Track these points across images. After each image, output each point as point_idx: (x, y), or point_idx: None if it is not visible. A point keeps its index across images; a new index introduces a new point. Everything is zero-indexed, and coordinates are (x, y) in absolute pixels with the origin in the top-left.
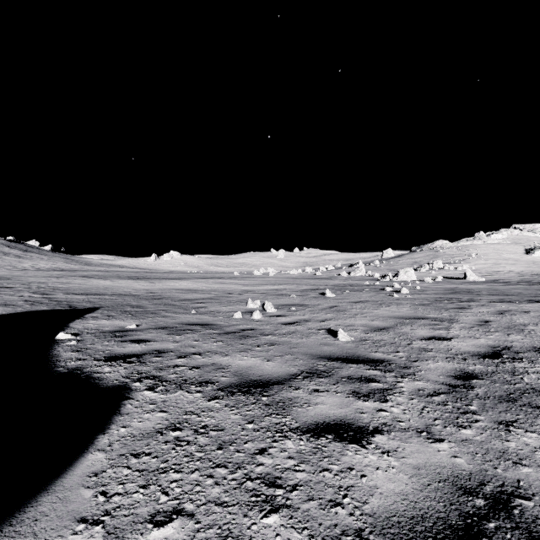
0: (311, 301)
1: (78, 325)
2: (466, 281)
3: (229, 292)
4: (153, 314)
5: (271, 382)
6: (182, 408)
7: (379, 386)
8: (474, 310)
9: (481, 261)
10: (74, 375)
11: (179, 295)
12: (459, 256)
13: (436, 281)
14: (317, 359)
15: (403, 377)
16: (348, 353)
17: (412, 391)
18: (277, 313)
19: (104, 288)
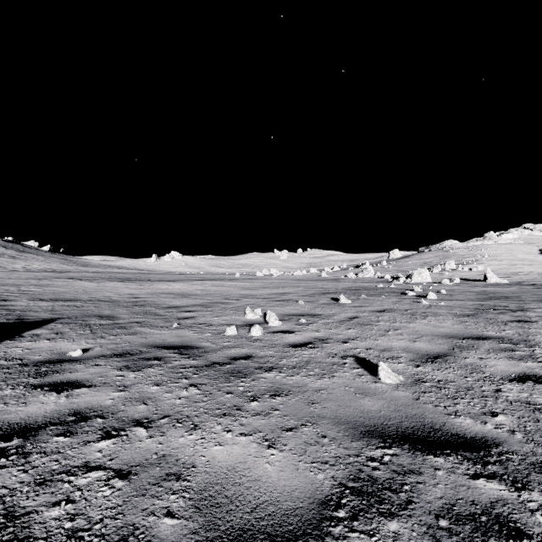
0: (324, 310)
1: None
2: (487, 283)
3: (226, 297)
4: (120, 329)
5: None
6: None
7: None
8: None
9: (495, 261)
10: None
11: (166, 301)
12: (471, 257)
13: (454, 283)
14: (363, 440)
15: None
16: (412, 420)
17: None
18: (282, 327)
19: (83, 292)
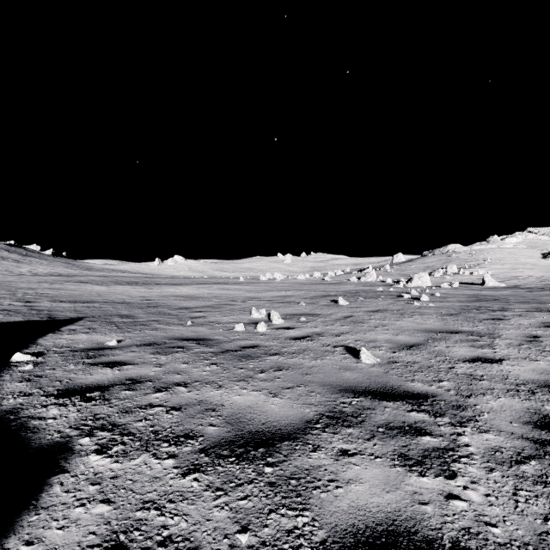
0: (323, 310)
1: (47, 341)
2: (485, 287)
3: (232, 299)
4: (142, 326)
5: (278, 436)
6: (139, 494)
7: (433, 442)
8: (513, 322)
9: (497, 265)
10: (3, 422)
11: (177, 303)
12: (473, 261)
13: (453, 287)
14: (339, 394)
15: (463, 425)
16: (378, 384)
17: (484, 452)
18: (284, 324)
19: (97, 294)
